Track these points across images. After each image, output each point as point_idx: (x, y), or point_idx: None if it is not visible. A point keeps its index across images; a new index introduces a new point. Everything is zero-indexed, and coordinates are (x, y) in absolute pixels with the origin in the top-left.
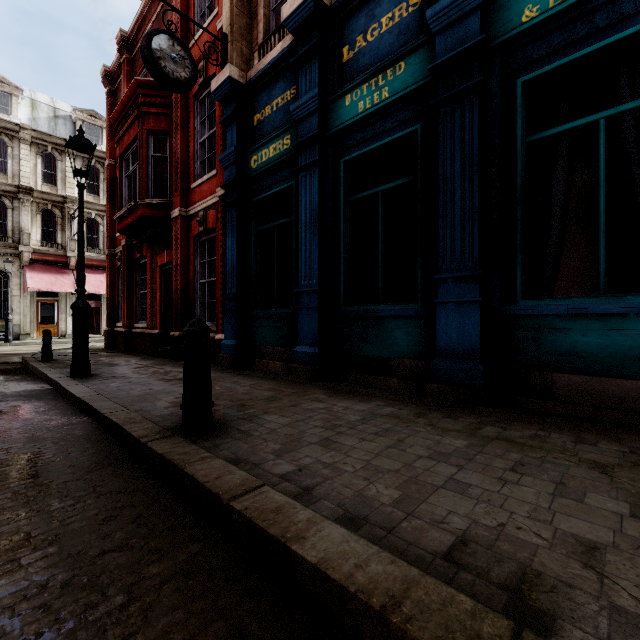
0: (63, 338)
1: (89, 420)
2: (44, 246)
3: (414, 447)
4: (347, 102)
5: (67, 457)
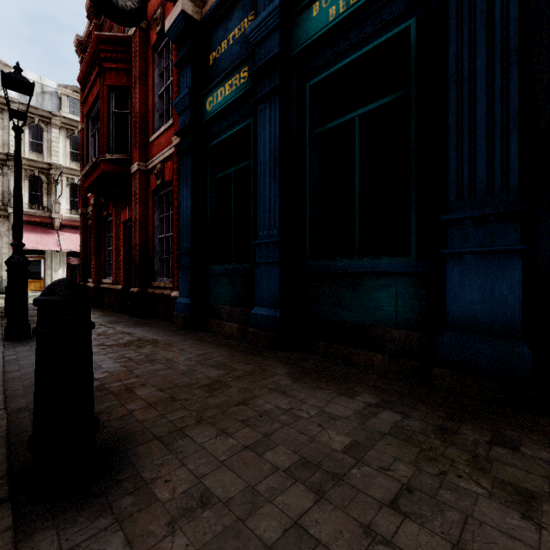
0: None
1: None
2: (31, 208)
3: None
4: (314, 12)
5: None
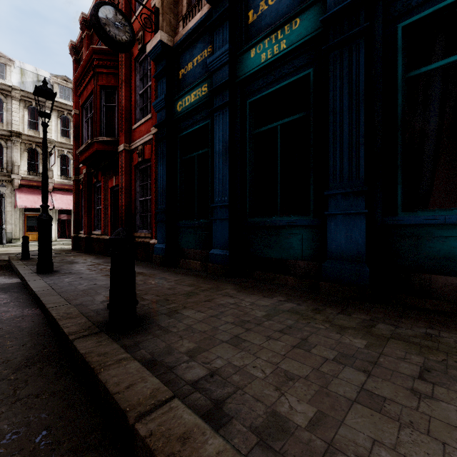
0: None
1: (38, 312)
2: (30, 175)
3: (318, 347)
4: (252, 54)
5: (4, 352)
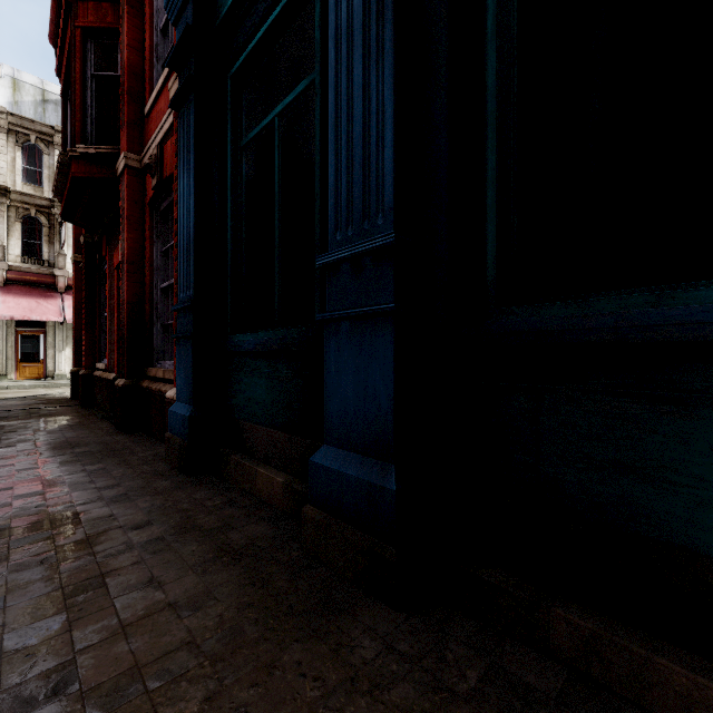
0: (50, 380)
1: None
2: (25, 263)
3: None
4: None
5: None
